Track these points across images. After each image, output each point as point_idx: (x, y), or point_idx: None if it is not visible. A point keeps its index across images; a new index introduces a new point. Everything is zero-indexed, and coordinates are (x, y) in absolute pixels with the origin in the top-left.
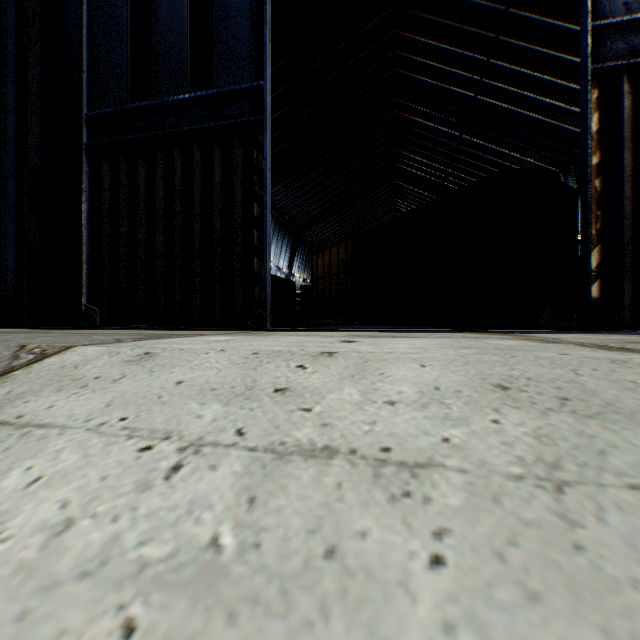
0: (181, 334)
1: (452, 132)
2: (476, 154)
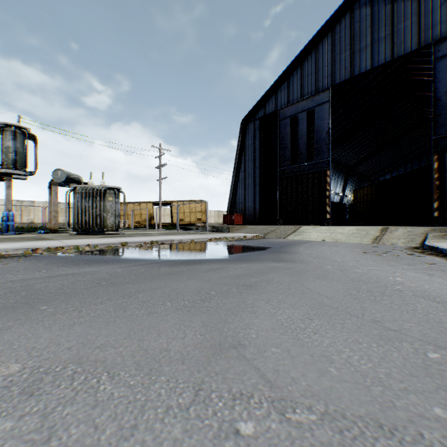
0: None
1: None
2: None
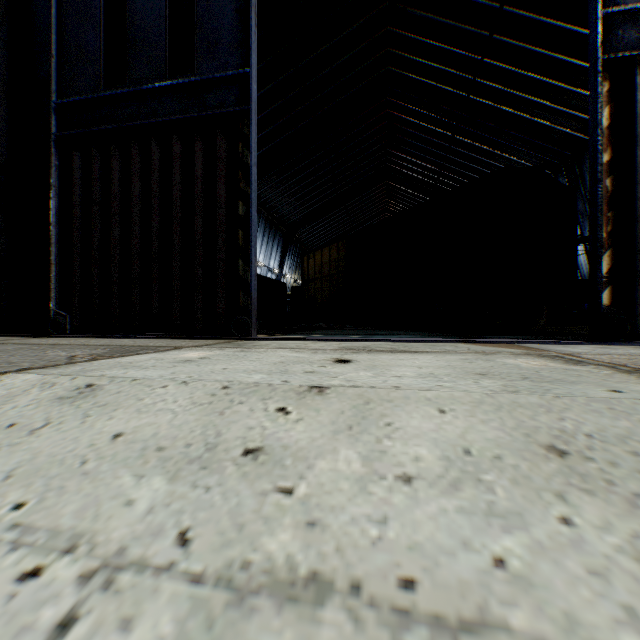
0: (154, 346)
1: (445, 132)
2: (468, 155)
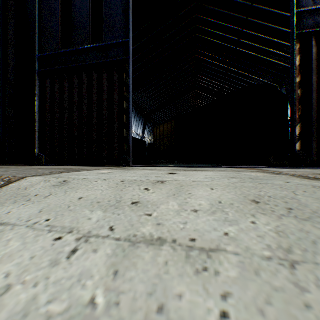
0: (86, 169)
1: (224, 66)
2: (236, 77)
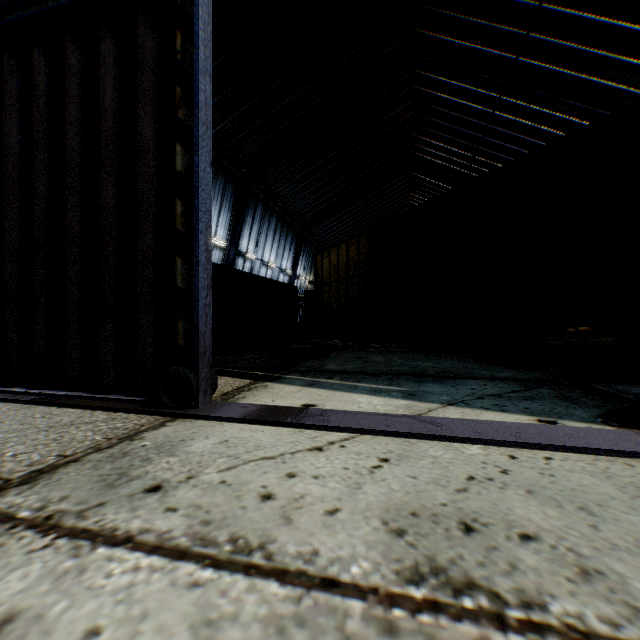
0: None
1: (482, 108)
2: (510, 135)
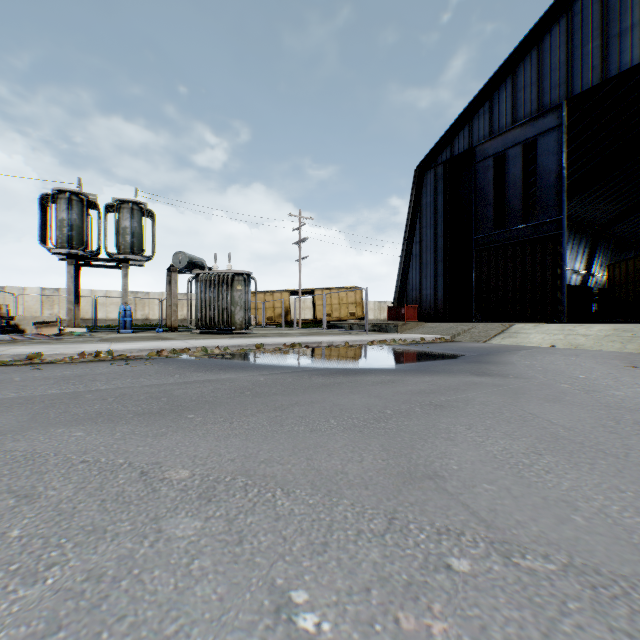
0: None
1: None
2: None
